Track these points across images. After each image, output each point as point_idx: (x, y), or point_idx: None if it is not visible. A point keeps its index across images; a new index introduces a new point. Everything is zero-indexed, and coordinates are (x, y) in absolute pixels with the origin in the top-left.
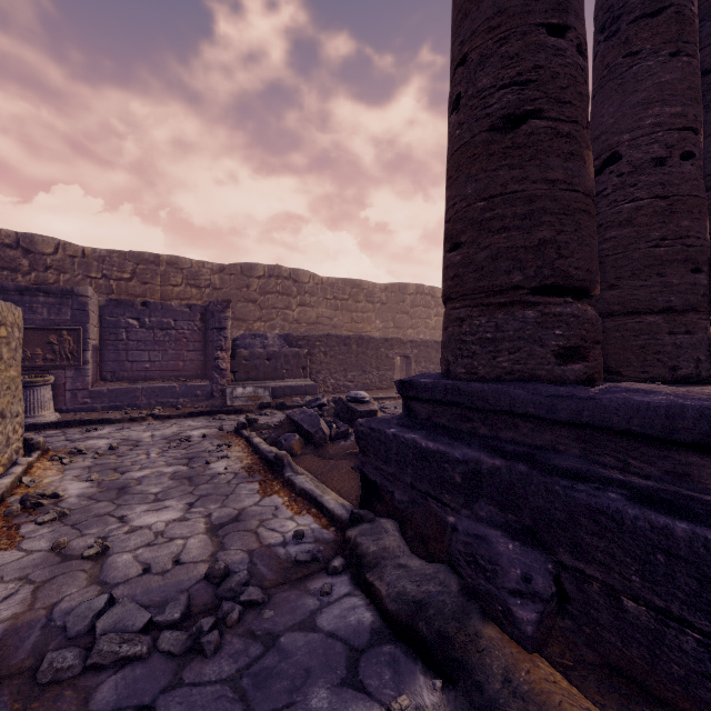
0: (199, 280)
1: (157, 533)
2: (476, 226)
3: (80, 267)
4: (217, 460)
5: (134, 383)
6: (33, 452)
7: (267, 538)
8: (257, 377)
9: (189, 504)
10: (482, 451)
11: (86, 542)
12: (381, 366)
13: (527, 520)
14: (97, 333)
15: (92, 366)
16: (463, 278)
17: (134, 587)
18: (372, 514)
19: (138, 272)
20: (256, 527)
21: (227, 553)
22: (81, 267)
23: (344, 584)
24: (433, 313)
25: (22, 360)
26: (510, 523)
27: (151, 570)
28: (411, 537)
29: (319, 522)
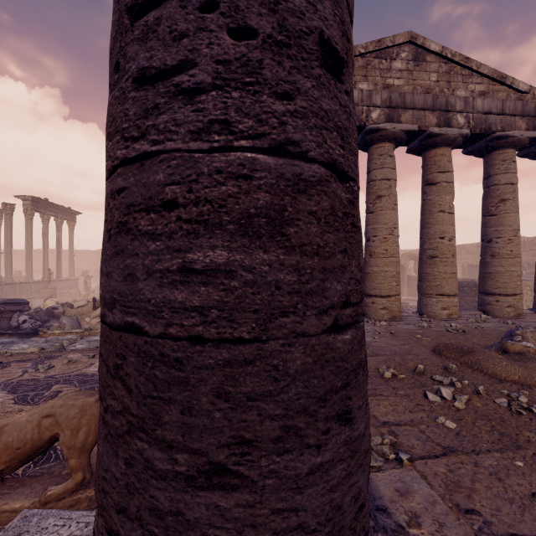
0: None
1: None
2: None
3: None
4: None
5: None
6: None
7: None
8: None
9: None
10: None
11: None
12: None
13: None
14: None
15: None
16: None
17: None
18: None
19: None
20: None
21: None
22: None
23: None
24: None
25: None
26: None
27: None
28: None
29: None
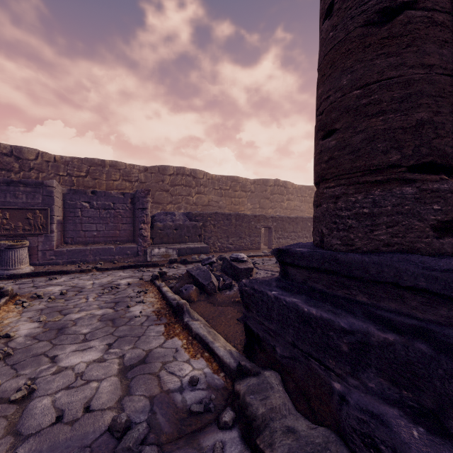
0: (130, 177)
1: (77, 375)
2: (351, 112)
3: (52, 168)
4: (135, 304)
5: (86, 246)
6: (2, 298)
7: (167, 382)
8: (168, 241)
9: (108, 345)
10: (369, 322)
11: (17, 383)
12: (252, 233)
13: (427, 401)
14: (61, 212)
15: (57, 234)
16: (339, 160)
17: (43, 440)
18: (258, 368)
19: (90, 172)
20: (158, 369)
21: (131, 399)
22: (53, 168)
23: (235, 443)
24: (286, 199)
25: (8, 230)
26: (405, 400)
27: (63, 418)
28: (292, 389)
29: (211, 367)
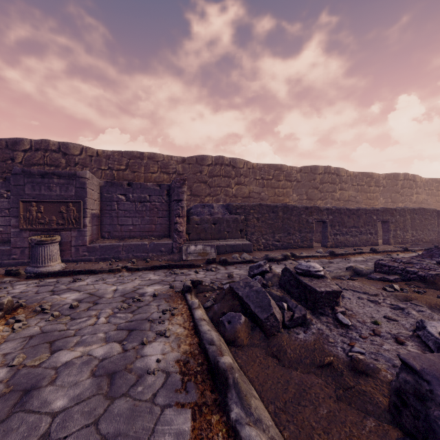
0: (168, 168)
1: None
2: None
3: (95, 162)
4: (154, 338)
5: (121, 241)
6: None
7: None
8: (205, 237)
9: None
10: None
11: None
12: (302, 229)
13: None
14: (97, 205)
15: (91, 228)
16: None
17: None
18: None
19: (130, 165)
20: None
21: None
22: (96, 162)
23: None
24: (338, 188)
25: (43, 224)
26: None
27: None
28: None
29: None
